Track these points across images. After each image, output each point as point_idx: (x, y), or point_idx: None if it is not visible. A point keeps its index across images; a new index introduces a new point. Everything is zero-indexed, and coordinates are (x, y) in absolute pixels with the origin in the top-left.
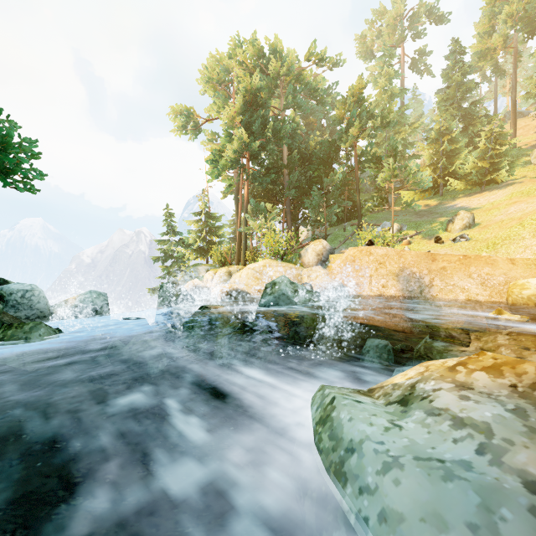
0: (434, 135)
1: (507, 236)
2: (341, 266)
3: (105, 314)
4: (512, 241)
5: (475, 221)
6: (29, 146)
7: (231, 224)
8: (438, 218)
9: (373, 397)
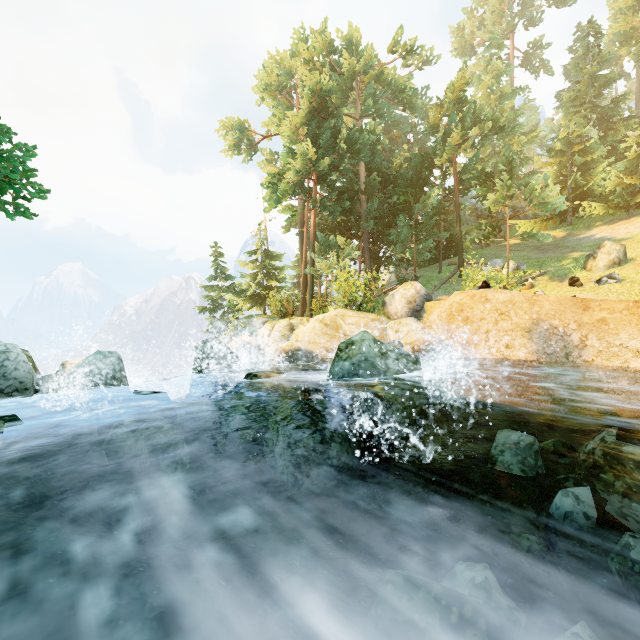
0: (560, 144)
1: None
2: (442, 318)
3: (116, 384)
4: None
5: (626, 256)
6: (24, 159)
7: (295, 266)
8: (569, 253)
9: None
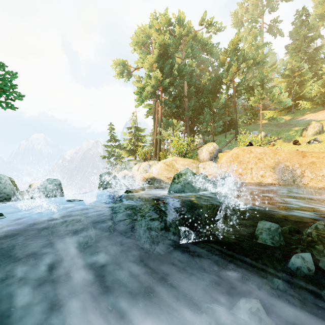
0: (288, 72)
1: None
2: (227, 161)
3: (58, 196)
4: None
5: (323, 129)
6: (11, 79)
7: (151, 135)
8: (293, 127)
9: None
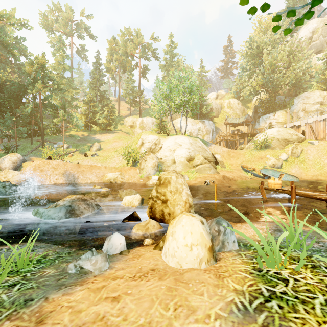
0: (86, 100)
1: (110, 155)
2: (31, 170)
3: None
4: (112, 158)
5: (101, 147)
6: None
7: None
8: (87, 143)
9: (47, 208)
